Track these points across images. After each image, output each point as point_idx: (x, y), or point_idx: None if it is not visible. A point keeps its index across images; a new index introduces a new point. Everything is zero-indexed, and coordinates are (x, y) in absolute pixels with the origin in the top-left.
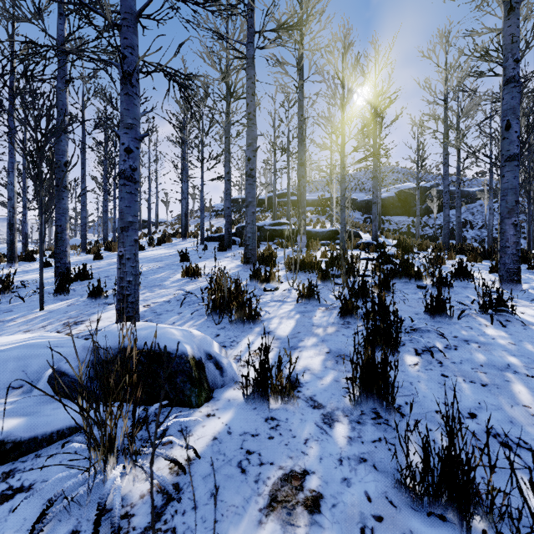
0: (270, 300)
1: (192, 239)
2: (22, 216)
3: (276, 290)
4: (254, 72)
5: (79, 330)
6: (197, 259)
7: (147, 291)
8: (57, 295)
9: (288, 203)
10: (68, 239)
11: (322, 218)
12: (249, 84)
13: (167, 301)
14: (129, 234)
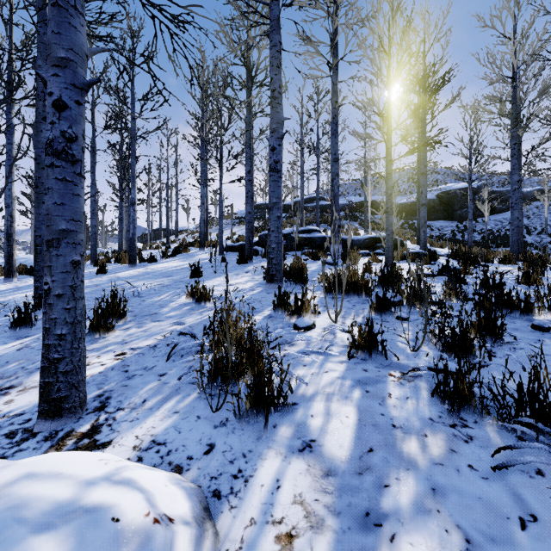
0: (305, 350)
1: (211, 249)
2: None
3: (312, 328)
4: (279, 37)
5: None
6: (211, 273)
7: (134, 325)
8: (19, 329)
9: (317, 207)
10: None
11: (354, 224)
12: (273, 53)
13: (152, 346)
14: (61, 253)
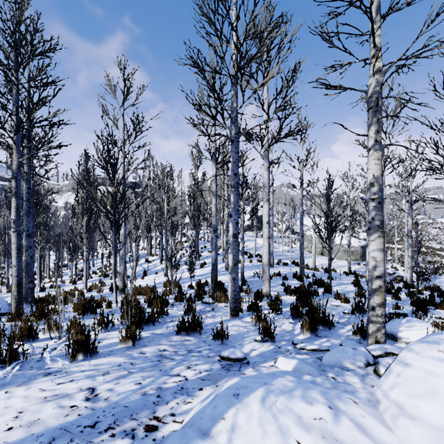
0: None
1: None
2: None
3: None
4: None
5: None
6: None
7: None
8: None
9: None
10: None
11: None
12: None
13: None
14: None
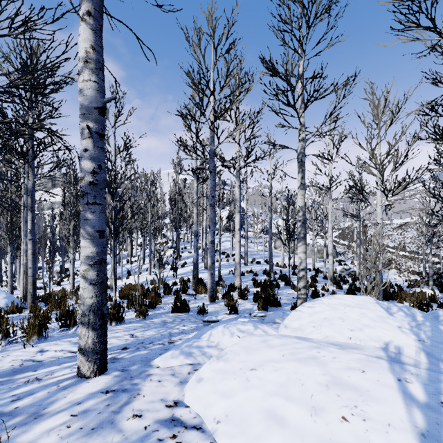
0: None
1: None
2: None
3: None
4: None
5: None
6: None
7: None
8: None
9: None
10: None
11: None
12: None
13: None
14: None
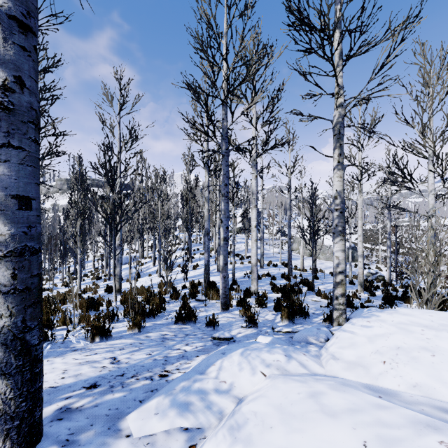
0: None
1: None
2: None
3: None
4: None
5: None
6: None
7: None
8: None
9: None
10: None
11: None
12: None
13: None
14: None
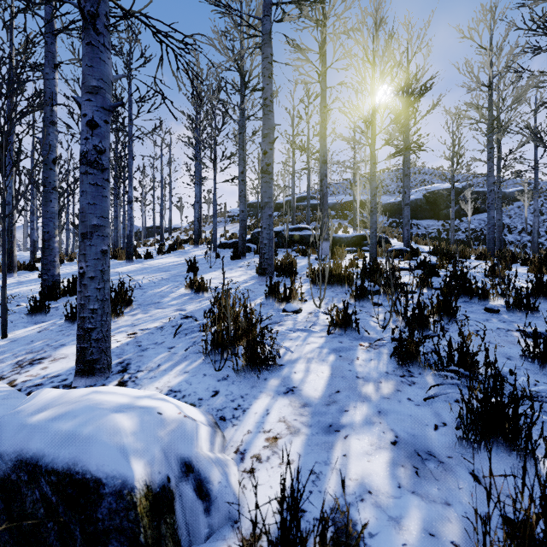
0: (292, 329)
1: (205, 246)
2: (30, 223)
3: (299, 313)
4: (270, 50)
5: (29, 376)
6: (207, 268)
7: (140, 311)
8: (34, 316)
9: (308, 206)
10: (56, 247)
11: (344, 222)
12: (264, 65)
13: (159, 328)
14: (94, 243)
